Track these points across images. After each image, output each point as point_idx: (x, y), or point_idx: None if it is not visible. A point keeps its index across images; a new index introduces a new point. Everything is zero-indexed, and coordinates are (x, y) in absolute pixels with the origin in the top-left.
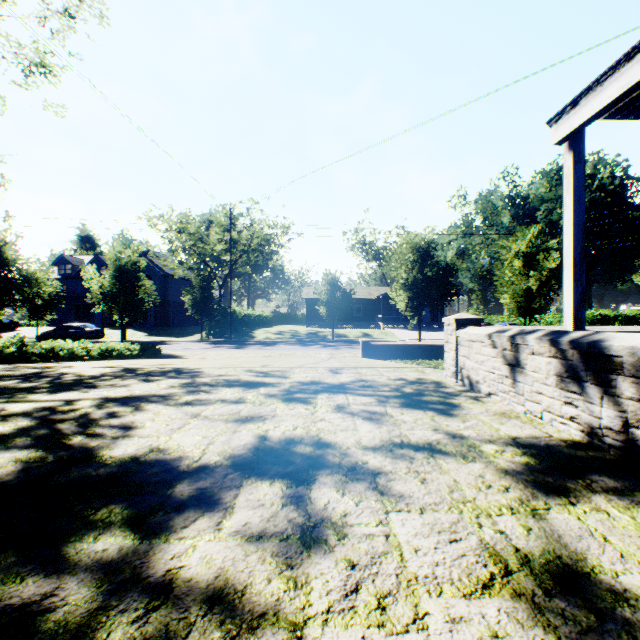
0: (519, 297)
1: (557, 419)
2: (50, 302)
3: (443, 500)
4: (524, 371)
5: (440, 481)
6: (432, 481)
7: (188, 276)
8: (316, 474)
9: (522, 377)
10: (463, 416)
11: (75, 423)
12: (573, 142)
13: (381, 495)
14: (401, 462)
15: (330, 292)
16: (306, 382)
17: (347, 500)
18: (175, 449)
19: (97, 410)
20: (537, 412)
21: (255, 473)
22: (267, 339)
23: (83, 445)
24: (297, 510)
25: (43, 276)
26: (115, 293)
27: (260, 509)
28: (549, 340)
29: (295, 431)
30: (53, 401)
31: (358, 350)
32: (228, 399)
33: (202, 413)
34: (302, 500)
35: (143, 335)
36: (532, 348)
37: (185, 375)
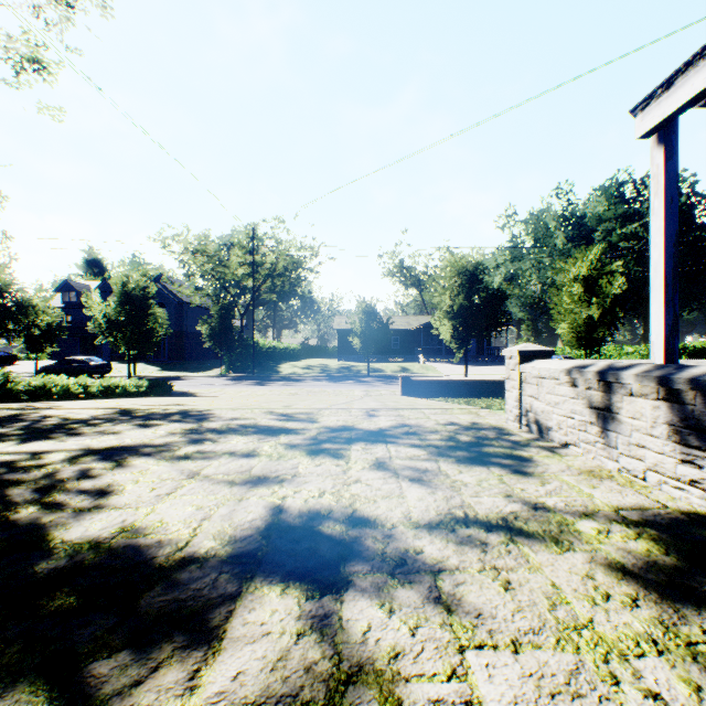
0: (579, 327)
1: (669, 482)
2: (51, 333)
3: (544, 624)
4: (618, 417)
5: (532, 586)
6: (520, 586)
7: (206, 304)
8: (350, 573)
9: (615, 425)
10: (540, 475)
11: (33, 486)
12: (664, 134)
13: (448, 614)
14: (470, 551)
15: (365, 321)
16: (337, 427)
17: (397, 624)
18: (155, 528)
19: (68, 467)
20: (638, 471)
21: (261, 571)
22: (294, 374)
23: (31, 521)
24: (320, 645)
25: (40, 303)
26: (121, 322)
27: (262, 643)
28: (658, 377)
29: (321, 499)
30: (17, 454)
31: (396, 387)
32: (238, 451)
33: (202, 471)
34: (328, 624)
35: (155, 370)
36: (630, 387)
37: (191, 418)
